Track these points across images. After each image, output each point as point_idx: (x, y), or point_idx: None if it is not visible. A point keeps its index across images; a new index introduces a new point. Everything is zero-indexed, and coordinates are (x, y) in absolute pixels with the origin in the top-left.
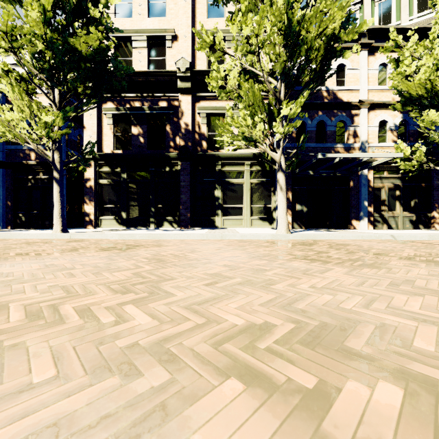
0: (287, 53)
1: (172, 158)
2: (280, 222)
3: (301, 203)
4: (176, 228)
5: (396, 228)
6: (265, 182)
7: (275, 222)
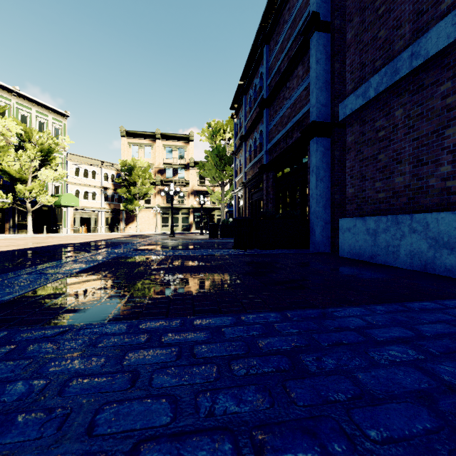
0: None
1: None
2: None
3: None
4: None
5: None
6: None
7: None
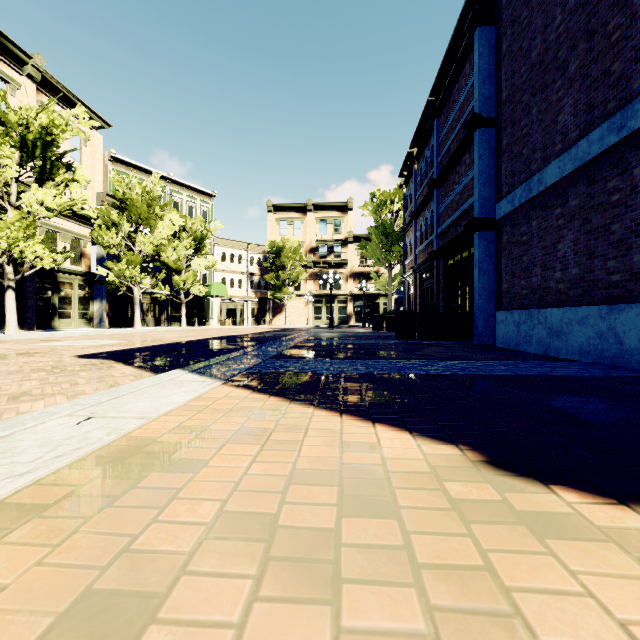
0: (155, 248)
1: (20, 264)
2: (139, 323)
3: (111, 311)
4: (22, 330)
5: (149, 326)
6: (87, 293)
7: (94, 324)
